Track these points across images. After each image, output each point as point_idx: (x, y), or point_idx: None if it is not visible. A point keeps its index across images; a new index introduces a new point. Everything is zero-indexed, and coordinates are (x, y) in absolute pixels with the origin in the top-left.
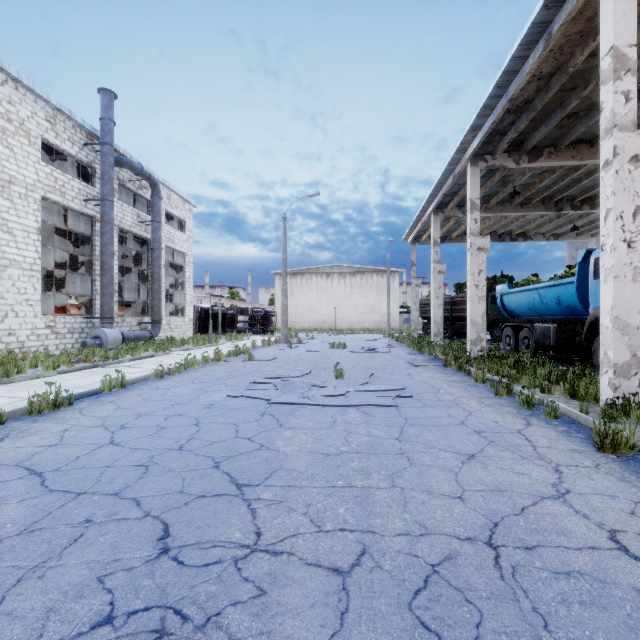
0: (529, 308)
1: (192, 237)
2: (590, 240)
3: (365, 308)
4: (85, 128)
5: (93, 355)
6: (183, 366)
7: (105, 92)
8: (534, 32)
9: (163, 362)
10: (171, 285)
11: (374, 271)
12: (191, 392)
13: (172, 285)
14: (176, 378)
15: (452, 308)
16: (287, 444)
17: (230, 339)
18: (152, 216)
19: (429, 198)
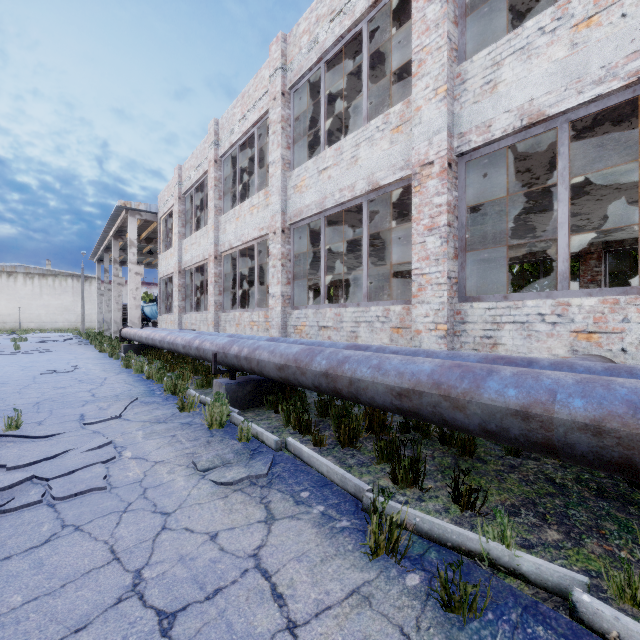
0: (151, 315)
1: None
2: None
3: (59, 309)
4: None
5: None
6: None
7: None
8: (116, 214)
9: None
10: None
11: (69, 275)
12: None
13: None
14: None
15: None
16: None
17: None
18: None
19: (98, 244)
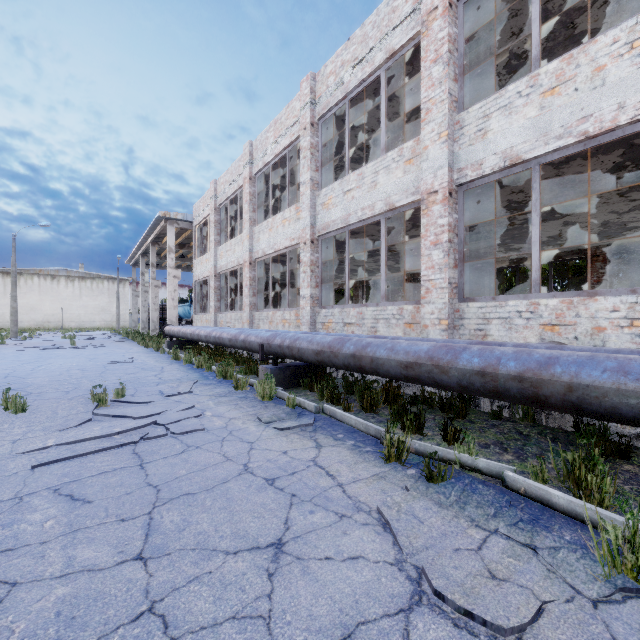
0: (184, 314)
1: None
2: None
3: (96, 309)
4: None
5: None
6: None
7: None
8: (156, 223)
9: None
10: None
11: (105, 278)
12: None
13: None
14: None
15: (163, 312)
16: (58, 352)
17: None
18: None
19: (136, 249)
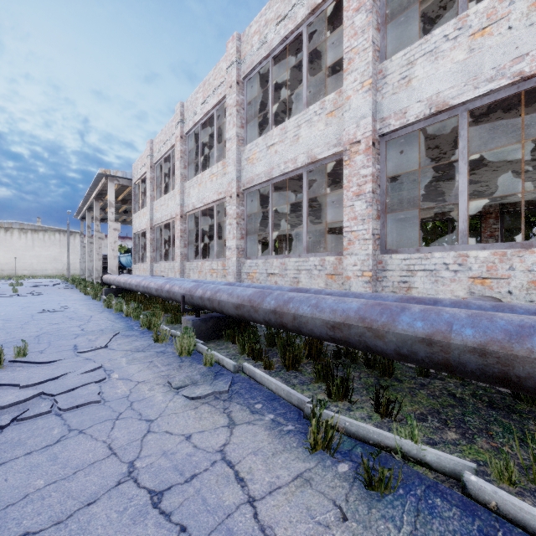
0: (126, 263)
1: None
2: None
3: (48, 259)
4: None
5: None
6: None
7: None
8: (97, 180)
9: None
10: None
11: (57, 230)
12: None
13: None
14: None
15: None
16: None
17: None
18: None
19: (82, 204)
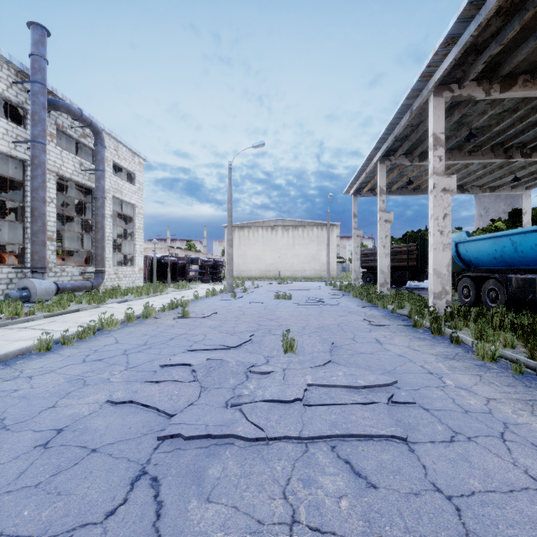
0: (494, 257)
1: (142, 189)
2: (525, 192)
3: (306, 258)
4: (13, 65)
5: (1, 311)
6: (91, 329)
7: (35, 27)
8: None
9: (82, 319)
10: (122, 236)
11: (314, 224)
12: (58, 387)
13: (123, 236)
14: (68, 350)
15: (391, 258)
16: None
17: (177, 288)
18: (95, 164)
19: (378, 143)
